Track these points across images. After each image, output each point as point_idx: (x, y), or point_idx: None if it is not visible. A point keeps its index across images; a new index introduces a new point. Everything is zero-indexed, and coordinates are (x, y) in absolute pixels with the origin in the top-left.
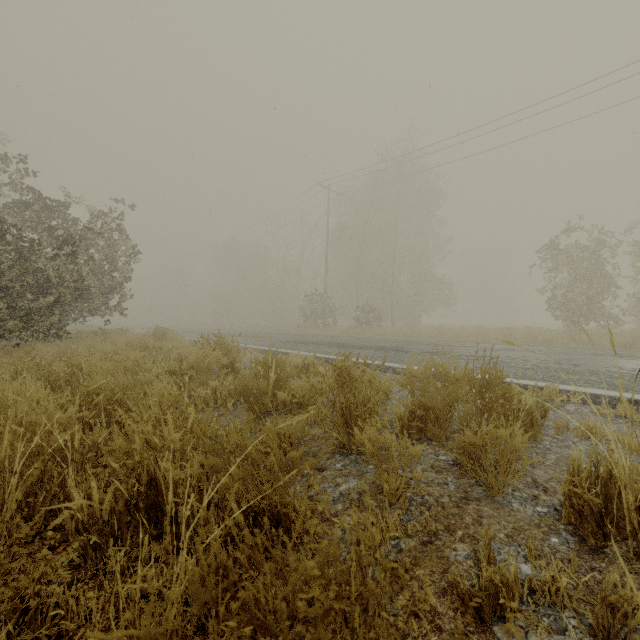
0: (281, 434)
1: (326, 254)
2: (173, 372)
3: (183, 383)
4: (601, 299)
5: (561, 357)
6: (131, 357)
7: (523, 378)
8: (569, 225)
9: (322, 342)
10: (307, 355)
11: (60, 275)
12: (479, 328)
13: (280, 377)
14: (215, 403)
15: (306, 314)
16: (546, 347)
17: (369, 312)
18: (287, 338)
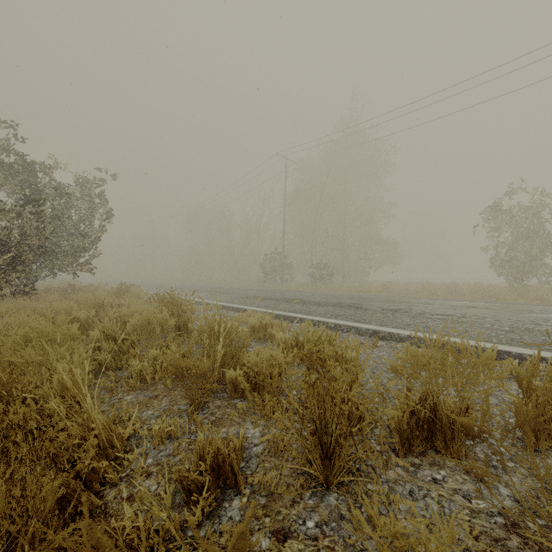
0: (219, 457)
1: (284, 217)
2: (113, 336)
3: (123, 349)
4: (543, 257)
5: (534, 316)
6: (80, 316)
7: (511, 344)
8: (511, 188)
9: (280, 298)
10: (265, 312)
11: (23, 232)
12: (427, 284)
13: (230, 348)
14: (154, 377)
15: (266, 271)
16: (504, 304)
17: (323, 269)
18: (247, 293)
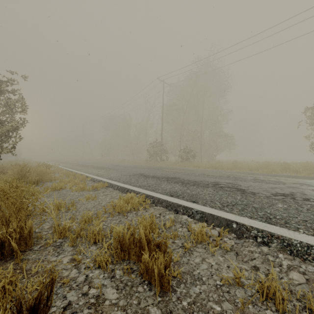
0: None
1: (162, 119)
2: None
3: None
4: None
5: None
6: None
7: None
8: None
9: (161, 175)
10: (146, 194)
11: None
12: (266, 163)
13: None
14: None
15: (150, 154)
16: None
17: (188, 152)
18: (135, 171)
